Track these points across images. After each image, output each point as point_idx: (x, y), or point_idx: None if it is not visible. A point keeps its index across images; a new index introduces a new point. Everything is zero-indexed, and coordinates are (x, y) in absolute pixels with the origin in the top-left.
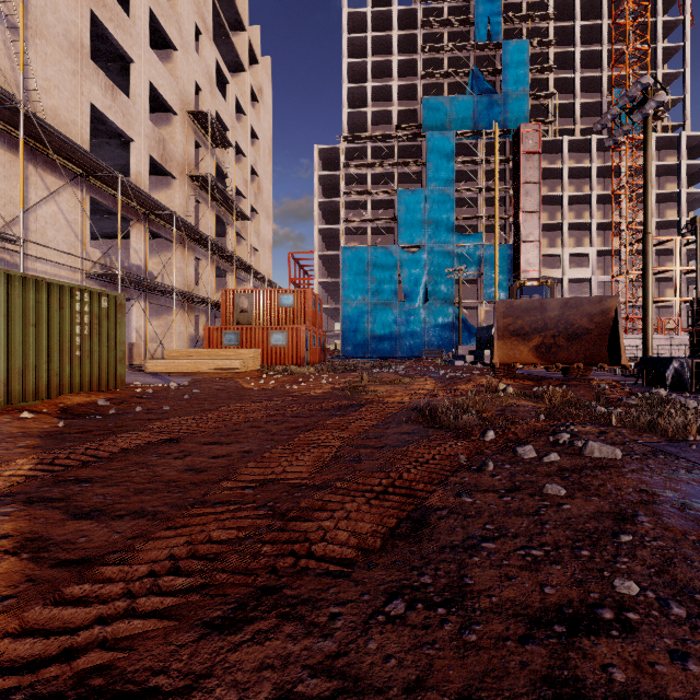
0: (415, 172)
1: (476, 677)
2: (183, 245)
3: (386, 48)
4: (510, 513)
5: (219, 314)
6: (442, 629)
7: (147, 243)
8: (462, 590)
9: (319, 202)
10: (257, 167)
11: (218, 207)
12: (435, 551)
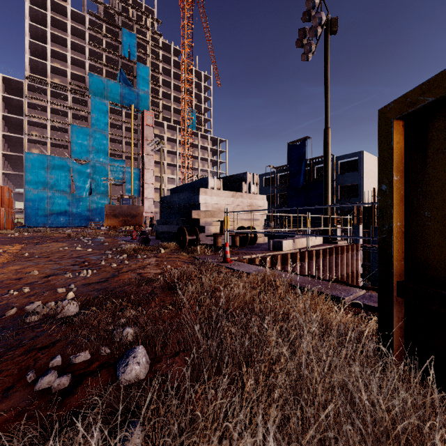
0: (83, 115)
1: None
2: None
3: (63, 28)
4: None
5: None
6: None
7: None
8: None
9: (3, 115)
10: None
11: None
12: None
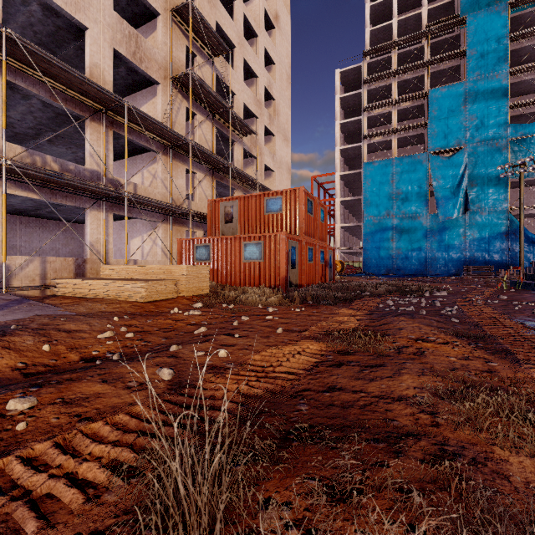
0: (450, 67)
1: None
2: (167, 155)
3: None
4: None
5: None
6: None
7: (104, 144)
8: None
9: (341, 125)
10: (272, 90)
11: (219, 121)
12: None
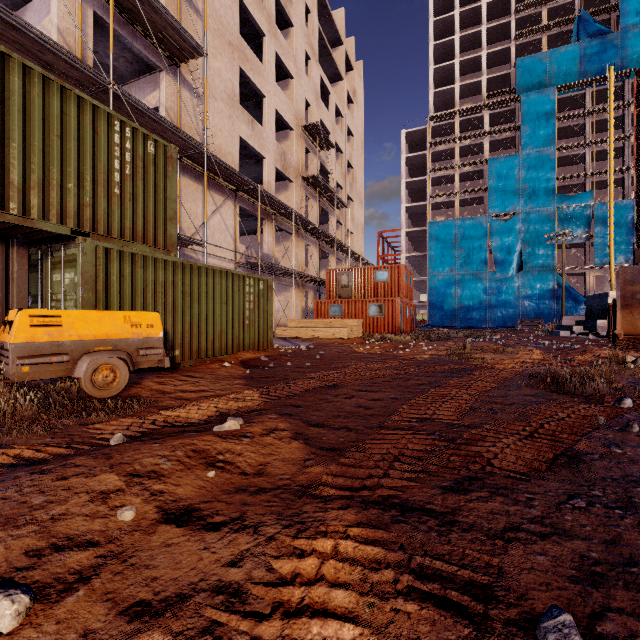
0: (507, 138)
1: None
2: (297, 235)
3: (474, 20)
4: None
5: (323, 290)
6: (622, 521)
7: (273, 236)
8: (632, 504)
9: (406, 183)
10: (352, 161)
11: (322, 200)
12: (597, 479)
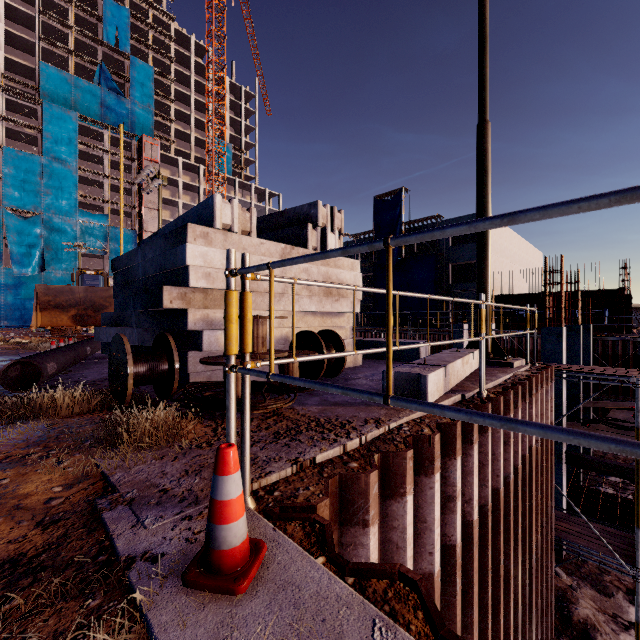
0: (29, 134)
1: None
2: None
3: None
4: None
5: None
6: None
7: None
8: None
9: None
10: None
11: None
12: None
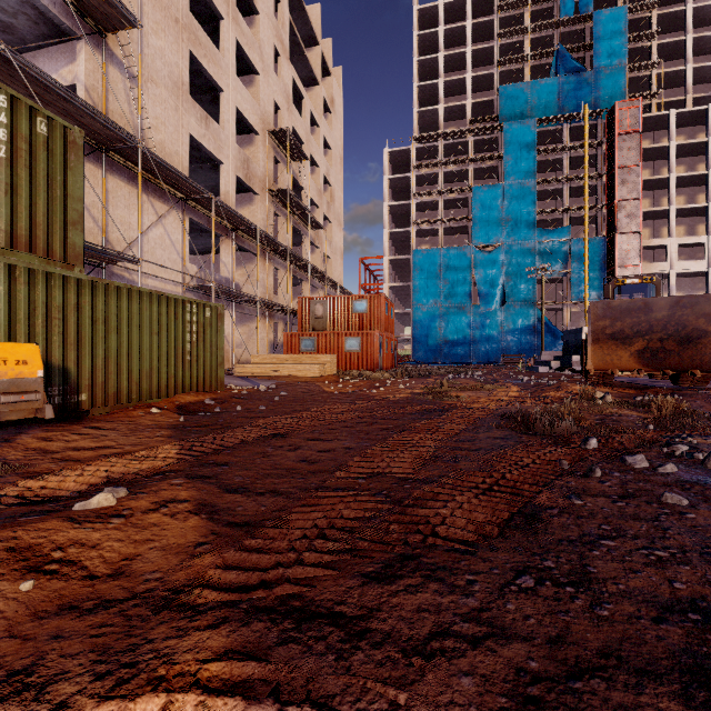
0: (491, 166)
1: (613, 641)
2: (264, 257)
3: (459, 40)
4: (626, 517)
5: (295, 321)
6: (573, 603)
7: (234, 256)
8: (586, 575)
9: (389, 206)
10: (329, 177)
11: (294, 218)
12: (553, 543)
